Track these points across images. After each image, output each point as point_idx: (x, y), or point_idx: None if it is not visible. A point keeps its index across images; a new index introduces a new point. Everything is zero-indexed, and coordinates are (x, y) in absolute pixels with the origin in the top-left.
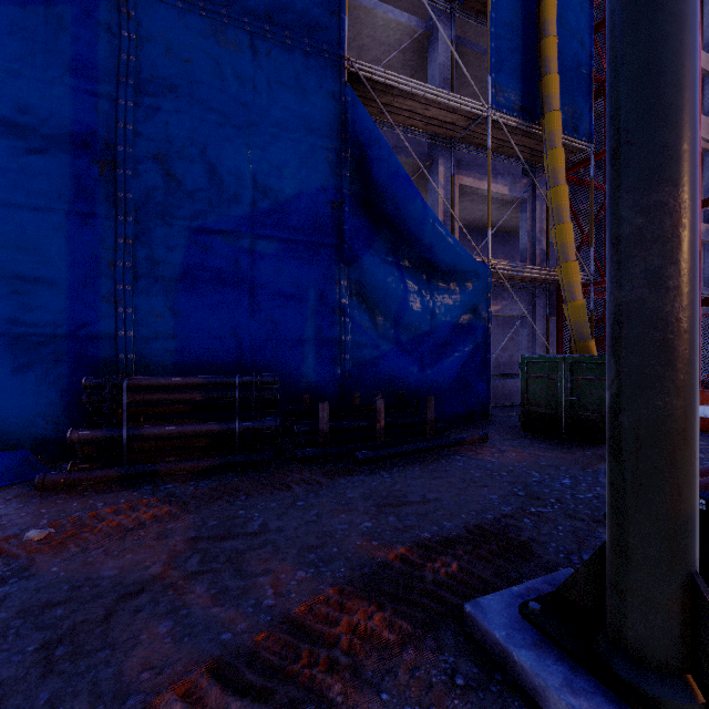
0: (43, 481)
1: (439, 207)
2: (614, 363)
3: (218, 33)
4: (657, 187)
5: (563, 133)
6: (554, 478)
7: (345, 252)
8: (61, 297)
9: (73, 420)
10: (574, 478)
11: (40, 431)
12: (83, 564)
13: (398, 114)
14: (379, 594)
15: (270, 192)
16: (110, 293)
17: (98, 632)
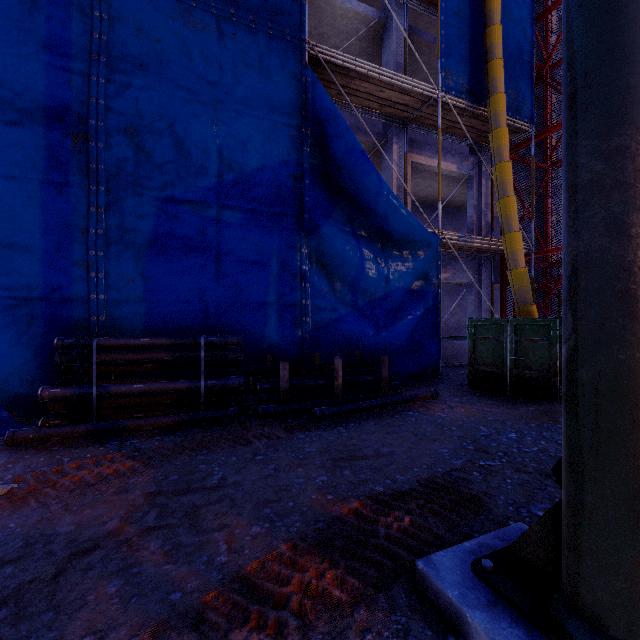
0: (13, 437)
1: (393, 182)
2: (571, 317)
3: (186, 15)
4: (618, 131)
5: (507, 114)
6: (501, 432)
7: (305, 221)
8: (35, 262)
9: (47, 378)
10: (519, 432)
11: (15, 389)
12: (41, 520)
13: (355, 96)
14: (332, 550)
15: (235, 165)
16: (82, 258)
17: (45, 592)
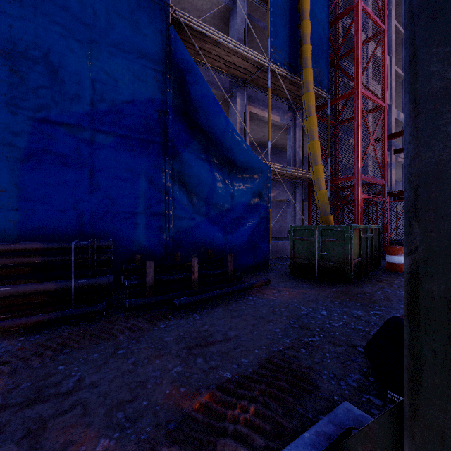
0: None
1: (236, 125)
2: (419, 228)
3: None
4: None
5: (313, 84)
6: (316, 310)
7: (169, 148)
8: None
9: None
10: (328, 309)
11: None
12: None
13: (209, 57)
14: None
15: (108, 97)
16: None
17: None
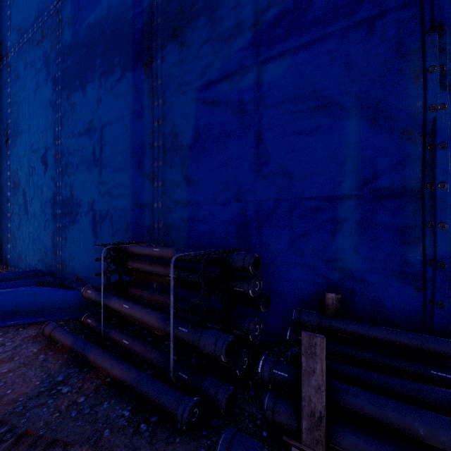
0: (44, 329)
1: None
2: None
3: None
4: None
5: None
6: None
7: (432, 3)
8: (128, 180)
9: None
10: None
11: None
12: None
13: None
14: None
15: None
16: (149, 171)
17: None
